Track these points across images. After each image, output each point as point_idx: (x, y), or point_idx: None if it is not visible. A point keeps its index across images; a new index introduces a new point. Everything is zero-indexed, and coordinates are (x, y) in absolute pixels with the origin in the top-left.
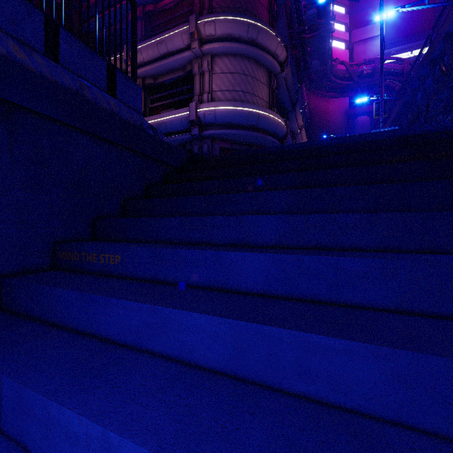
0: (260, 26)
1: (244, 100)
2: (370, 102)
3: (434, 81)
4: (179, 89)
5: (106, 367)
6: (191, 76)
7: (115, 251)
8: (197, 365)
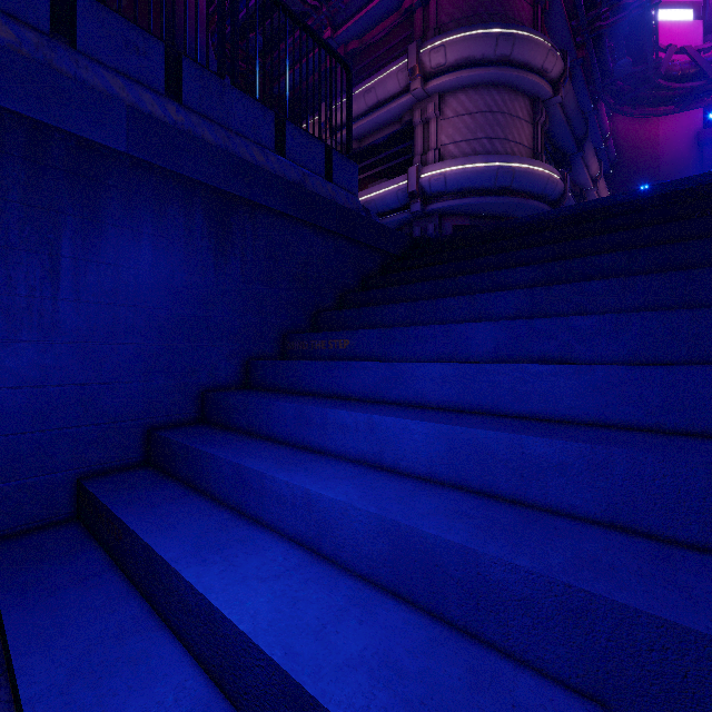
0: (517, 34)
1: (490, 150)
2: None
3: None
4: (393, 150)
5: (356, 404)
6: (410, 129)
7: (343, 336)
8: (429, 407)
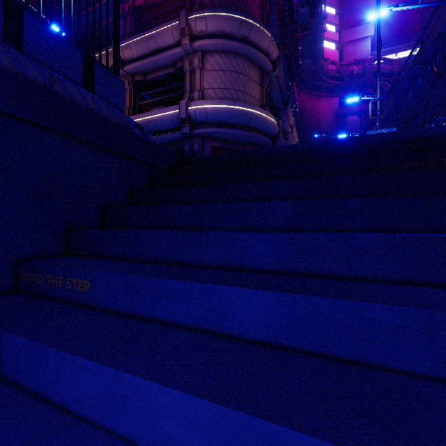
0: (252, 23)
1: (236, 98)
2: (359, 102)
3: (426, 81)
4: (169, 86)
5: None
6: (182, 73)
7: (83, 275)
8: None
